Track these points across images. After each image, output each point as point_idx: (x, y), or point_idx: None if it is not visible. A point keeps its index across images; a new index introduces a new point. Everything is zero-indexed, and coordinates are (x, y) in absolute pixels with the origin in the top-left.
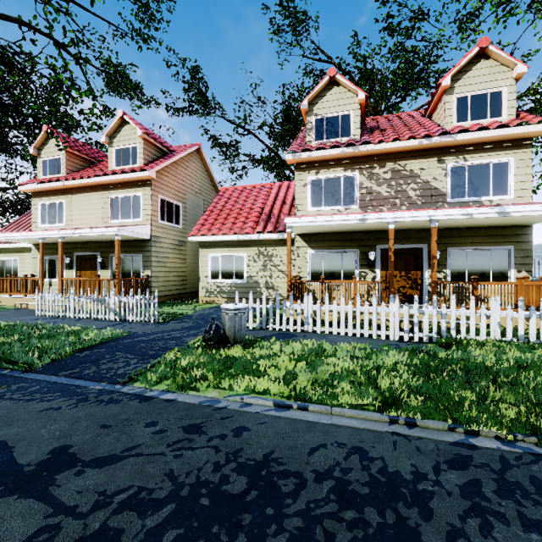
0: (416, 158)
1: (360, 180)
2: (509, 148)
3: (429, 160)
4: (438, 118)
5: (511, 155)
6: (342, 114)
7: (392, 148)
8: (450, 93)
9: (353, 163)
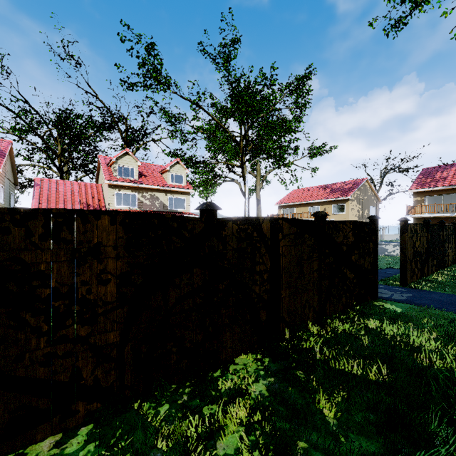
0: (158, 192)
1: (138, 197)
2: (185, 194)
3: (163, 194)
4: (165, 178)
5: (185, 197)
6: (131, 168)
7: (151, 187)
8: (169, 172)
9: (136, 189)
